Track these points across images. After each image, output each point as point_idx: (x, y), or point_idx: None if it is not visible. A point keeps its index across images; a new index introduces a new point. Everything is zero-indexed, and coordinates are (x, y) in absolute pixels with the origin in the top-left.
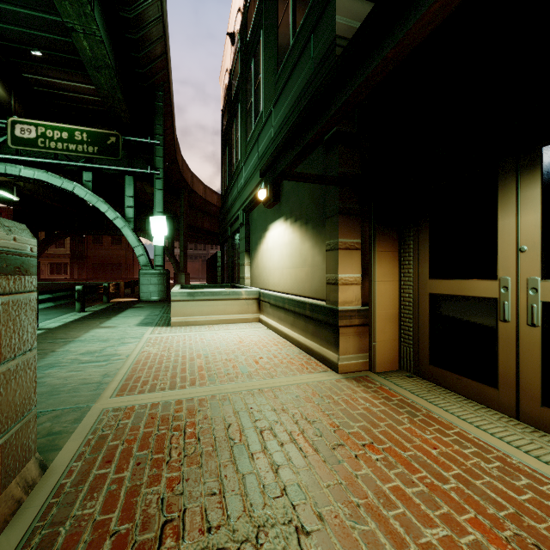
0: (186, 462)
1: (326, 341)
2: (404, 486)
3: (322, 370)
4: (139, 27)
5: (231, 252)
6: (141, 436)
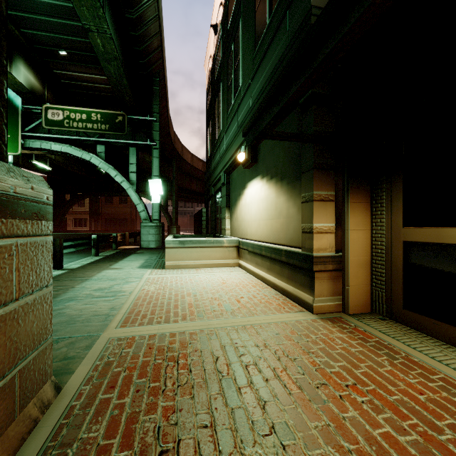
0: (179, 392)
1: (301, 284)
2: (395, 434)
3: (298, 310)
4: (140, 25)
5: (214, 207)
6: (140, 365)
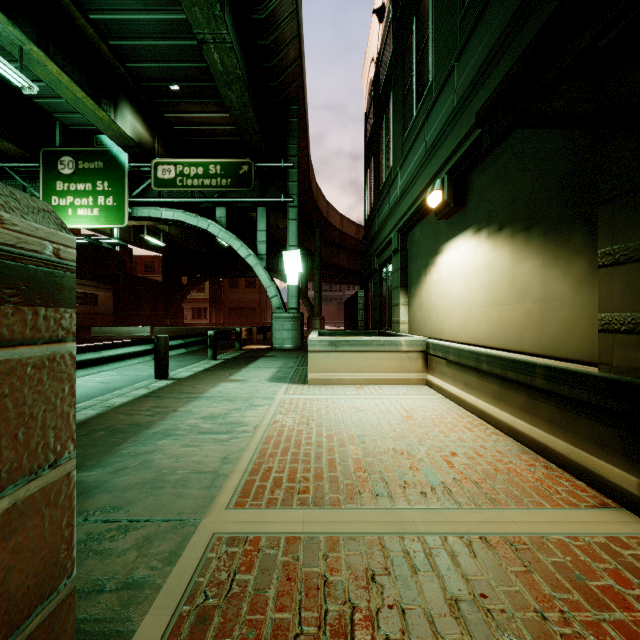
0: None
1: (596, 442)
2: None
3: (596, 503)
4: (271, 28)
5: (379, 289)
6: (268, 637)
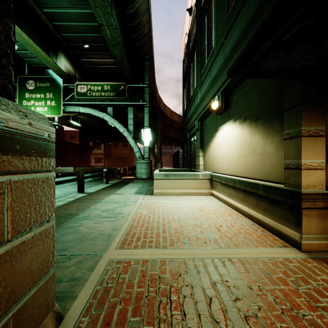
0: None
1: (283, 219)
2: None
3: (282, 245)
4: (136, 17)
5: (189, 148)
6: (134, 297)
